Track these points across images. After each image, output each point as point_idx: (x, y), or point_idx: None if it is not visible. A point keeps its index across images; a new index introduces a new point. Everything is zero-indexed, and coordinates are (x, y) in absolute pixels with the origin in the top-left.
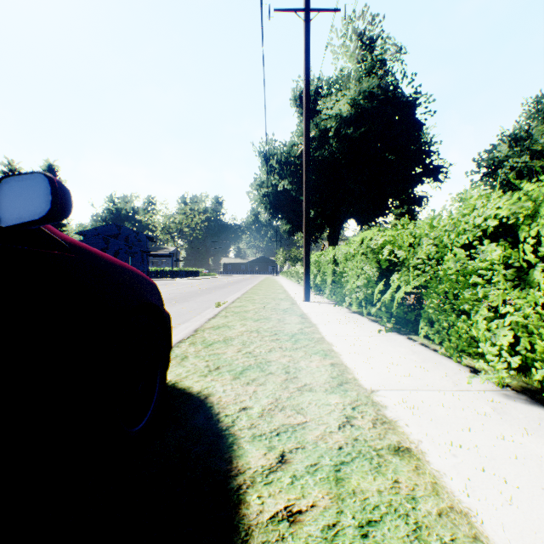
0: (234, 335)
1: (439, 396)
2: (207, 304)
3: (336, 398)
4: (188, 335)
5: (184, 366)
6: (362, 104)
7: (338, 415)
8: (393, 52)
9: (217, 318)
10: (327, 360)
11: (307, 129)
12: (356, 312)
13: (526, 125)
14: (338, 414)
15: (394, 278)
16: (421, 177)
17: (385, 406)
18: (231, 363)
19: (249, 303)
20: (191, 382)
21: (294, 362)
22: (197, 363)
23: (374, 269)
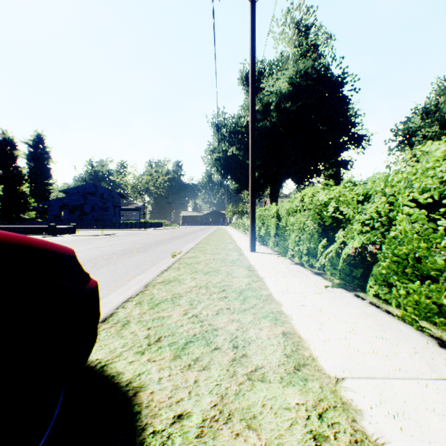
0: (182, 291)
1: (420, 390)
2: (164, 254)
3: (295, 394)
4: (137, 291)
5: (121, 337)
6: (299, 82)
7: (303, 432)
8: (324, 38)
9: (169, 270)
10: (278, 328)
11: (253, 98)
12: (299, 263)
13: (436, 100)
14: (303, 430)
15: (340, 235)
16: (347, 144)
17: (360, 411)
18: (174, 332)
19: (201, 254)
20: (123, 365)
21: (243, 330)
22: (138, 332)
23: (317, 225)
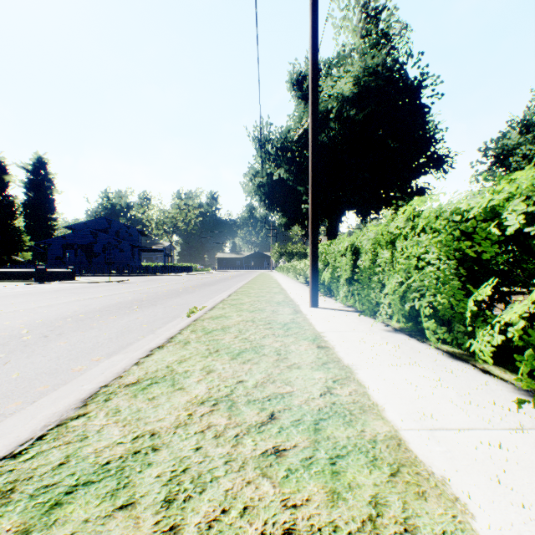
0: (166, 423)
1: None
2: (178, 311)
3: None
4: (50, 423)
5: None
6: (366, 83)
7: None
8: (398, 28)
9: (167, 347)
10: None
11: (314, 70)
12: (400, 330)
13: None
14: None
15: None
16: (424, 167)
17: None
18: None
19: (233, 311)
20: None
21: None
22: None
23: (455, 261)
